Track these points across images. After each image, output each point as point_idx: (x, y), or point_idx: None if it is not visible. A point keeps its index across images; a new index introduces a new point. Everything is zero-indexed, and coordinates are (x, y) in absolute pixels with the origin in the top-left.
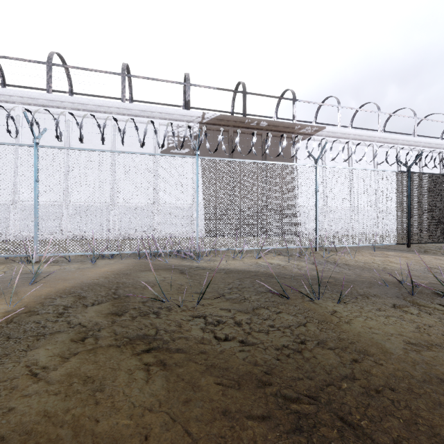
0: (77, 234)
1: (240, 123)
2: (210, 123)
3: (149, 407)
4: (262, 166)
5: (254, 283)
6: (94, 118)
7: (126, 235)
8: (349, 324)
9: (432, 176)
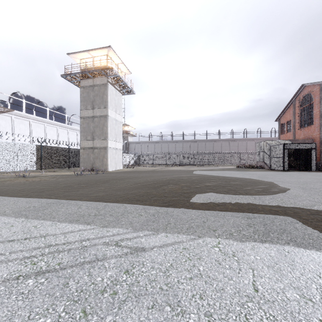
0: None
1: None
2: None
3: None
4: None
5: None
6: None
7: None
8: None
9: (51, 147)
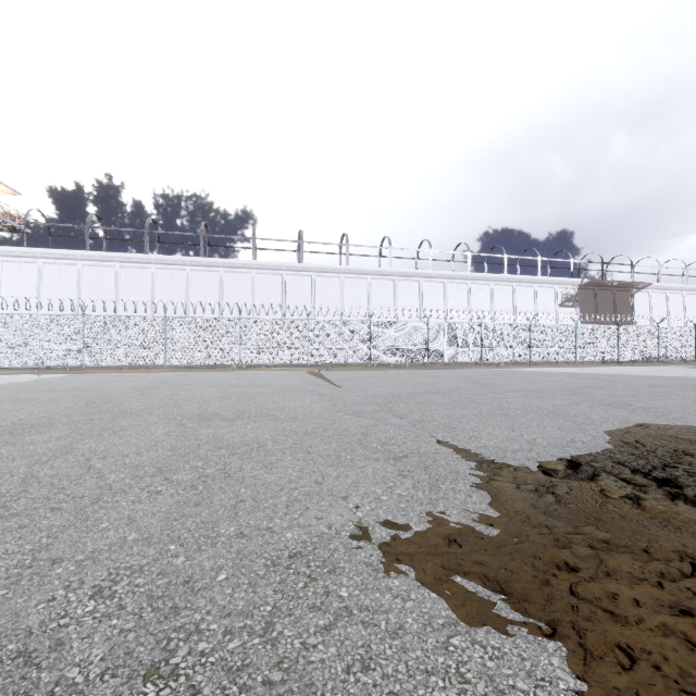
0: (627, 354)
1: (601, 284)
2: (584, 285)
3: None
4: (677, 328)
5: None
6: (525, 287)
7: (639, 354)
8: None
9: None
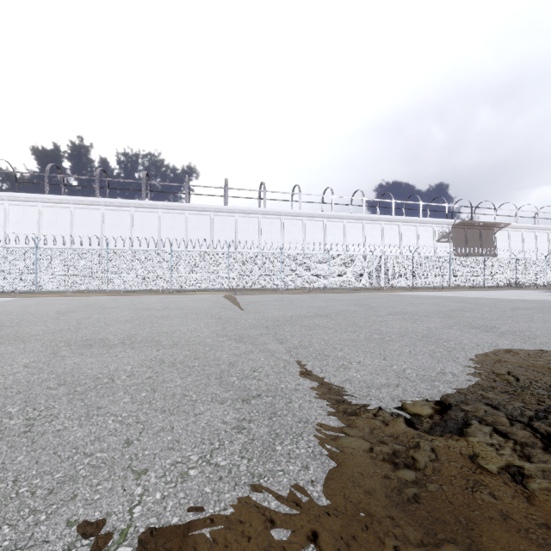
0: (491, 280)
1: (470, 224)
2: (457, 225)
3: None
4: (531, 259)
5: None
6: (409, 226)
7: (501, 281)
8: None
9: None
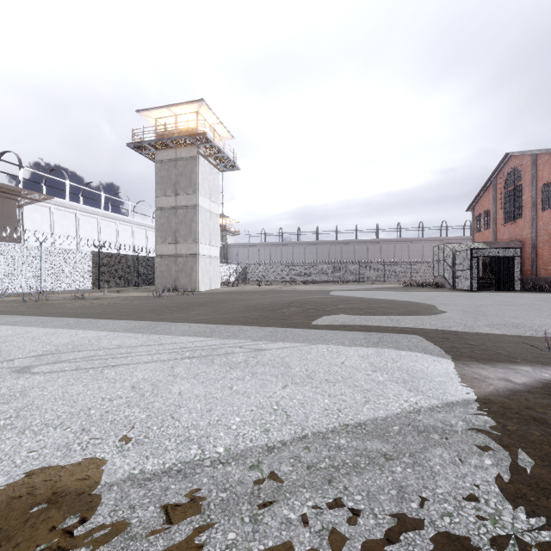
0: None
1: None
2: None
3: (5, 306)
4: (2, 245)
5: (10, 301)
6: None
7: None
8: (47, 302)
9: (112, 254)
